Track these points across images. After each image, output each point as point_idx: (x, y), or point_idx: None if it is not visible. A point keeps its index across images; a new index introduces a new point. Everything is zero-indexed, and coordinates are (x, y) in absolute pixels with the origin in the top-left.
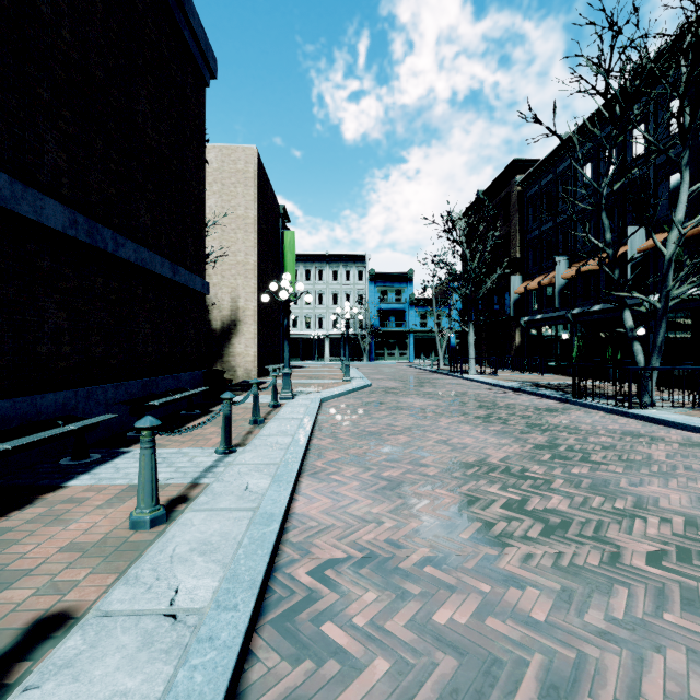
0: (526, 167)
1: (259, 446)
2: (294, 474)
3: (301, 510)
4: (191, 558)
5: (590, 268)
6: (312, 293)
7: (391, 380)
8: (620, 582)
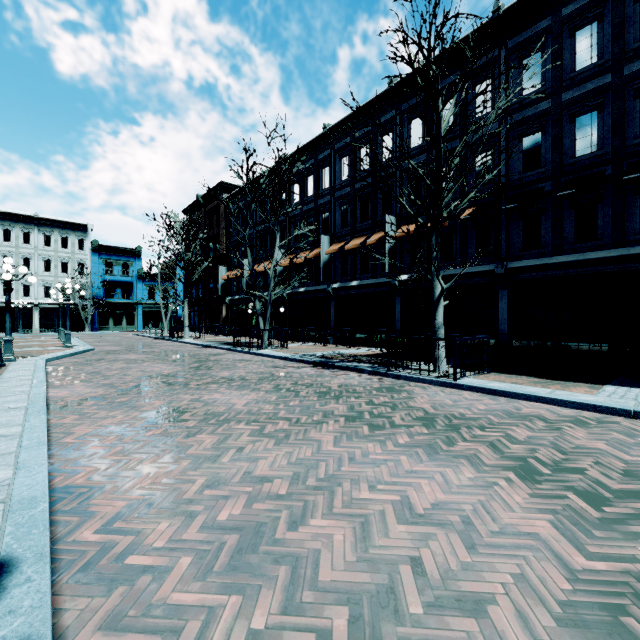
0: (230, 189)
1: (8, 381)
2: (45, 385)
3: (53, 395)
4: (7, 403)
5: (261, 269)
6: (13, 257)
7: (114, 345)
8: (182, 389)
